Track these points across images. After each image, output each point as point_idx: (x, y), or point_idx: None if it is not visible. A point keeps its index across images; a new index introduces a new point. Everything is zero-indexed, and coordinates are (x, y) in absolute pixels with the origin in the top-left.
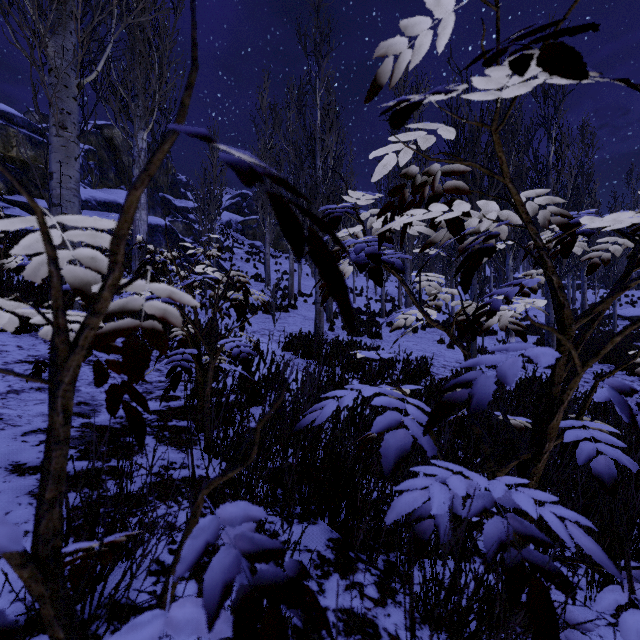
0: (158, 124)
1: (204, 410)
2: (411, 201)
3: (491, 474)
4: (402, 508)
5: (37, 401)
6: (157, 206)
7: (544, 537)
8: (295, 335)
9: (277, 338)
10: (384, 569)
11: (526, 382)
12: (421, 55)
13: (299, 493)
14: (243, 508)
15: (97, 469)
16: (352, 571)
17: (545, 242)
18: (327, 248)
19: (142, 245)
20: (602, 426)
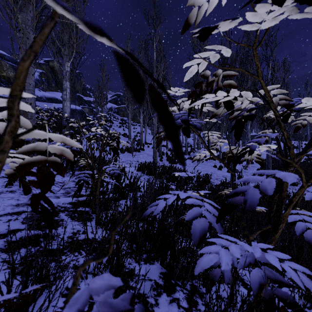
0: (75, 59)
1: (95, 203)
2: (206, 90)
3: (246, 237)
4: (204, 265)
5: (9, 198)
6: (76, 100)
7: (285, 280)
8: (143, 163)
9: (134, 165)
10: (190, 290)
11: (258, 186)
12: (213, 6)
13: (145, 247)
14: (106, 280)
15: (38, 235)
16: (173, 291)
17: (272, 115)
18: (163, 100)
19: (67, 119)
20: (308, 213)
